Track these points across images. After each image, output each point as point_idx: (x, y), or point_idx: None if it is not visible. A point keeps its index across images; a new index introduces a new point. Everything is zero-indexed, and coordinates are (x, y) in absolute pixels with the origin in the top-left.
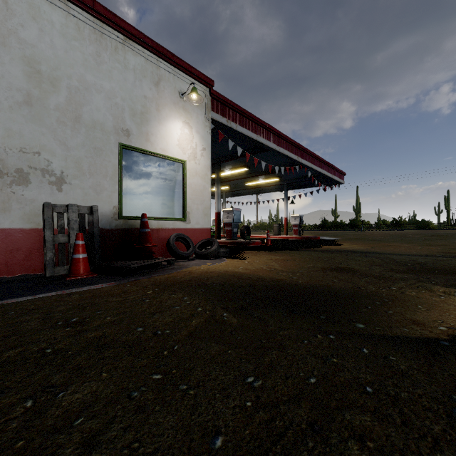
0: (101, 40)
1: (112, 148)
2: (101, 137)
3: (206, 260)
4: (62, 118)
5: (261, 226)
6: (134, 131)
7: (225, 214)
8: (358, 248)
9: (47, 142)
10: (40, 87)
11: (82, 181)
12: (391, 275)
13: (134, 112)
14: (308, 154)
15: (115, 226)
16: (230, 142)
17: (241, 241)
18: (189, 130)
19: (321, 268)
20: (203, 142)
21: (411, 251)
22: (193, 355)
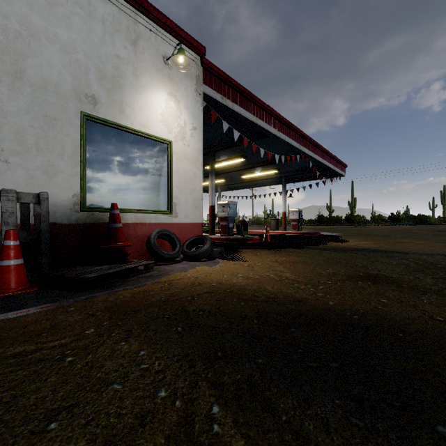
0: None
1: (71, 118)
2: (55, 103)
3: (196, 262)
4: None
5: (257, 221)
6: (102, 98)
7: (220, 208)
8: (370, 245)
9: None
10: None
11: (25, 159)
12: None
13: (102, 74)
14: (310, 142)
15: (75, 220)
16: (225, 124)
17: (237, 238)
18: (176, 104)
19: (347, 275)
20: (193, 120)
21: (435, 249)
22: None
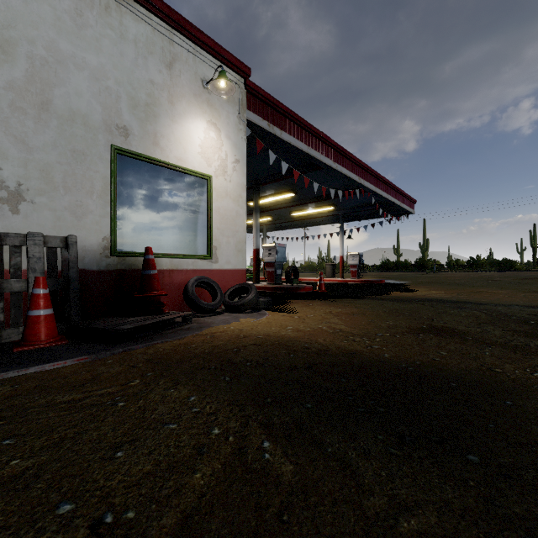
0: None
1: (101, 152)
2: (83, 136)
3: (240, 314)
4: (19, 102)
5: (310, 267)
6: (135, 130)
7: (266, 252)
8: (440, 295)
9: None
10: None
11: (52, 199)
12: (525, 342)
13: (135, 102)
14: (372, 174)
15: (105, 266)
16: (273, 154)
17: (286, 286)
18: (217, 134)
19: (408, 328)
20: (236, 152)
21: (515, 299)
22: None
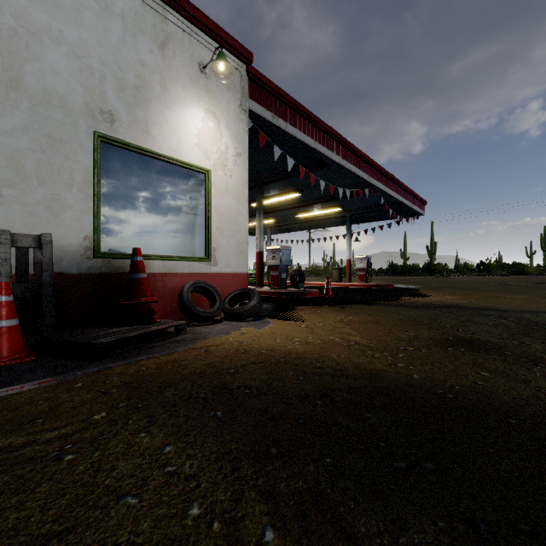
0: None
1: (81, 140)
2: (61, 120)
3: (241, 322)
4: None
5: (315, 271)
6: (122, 115)
7: (270, 254)
8: (457, 301)
9: None
10: None
11: (23, 191)
12: None
13: (122, 84)
14: (382, 173)
15: (87, 269)
16: (277, 149)
17: (291, 291)
18: (216, 124)
19: (432, 339)
20: (237, 144)
21: (539, 305)
22: None
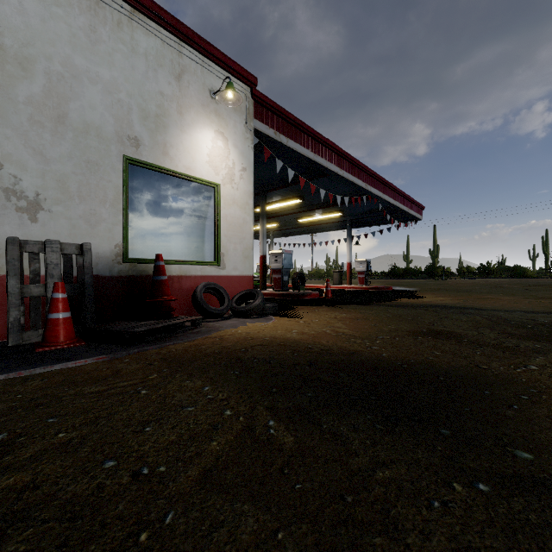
0: (97, 9)
1: (113, 163)
2: (97, 147)
3: (247, 319)
4: (37, 116)
5: (317, 274)
6: (145, 140)
7: (272, 258)
8: (446, 301)
9: (13, 150)
10: (3, 69)
11: (68, 208)
12: (516, 343)
13: (145, 113)
14: (379, 181)
15: (117, 272)
16: (279, 162)
17: (293, 293)
18: (224, 143)
19: (408, 331)
20: (243, 160)
21: (519, 305)
22: (201, 545)
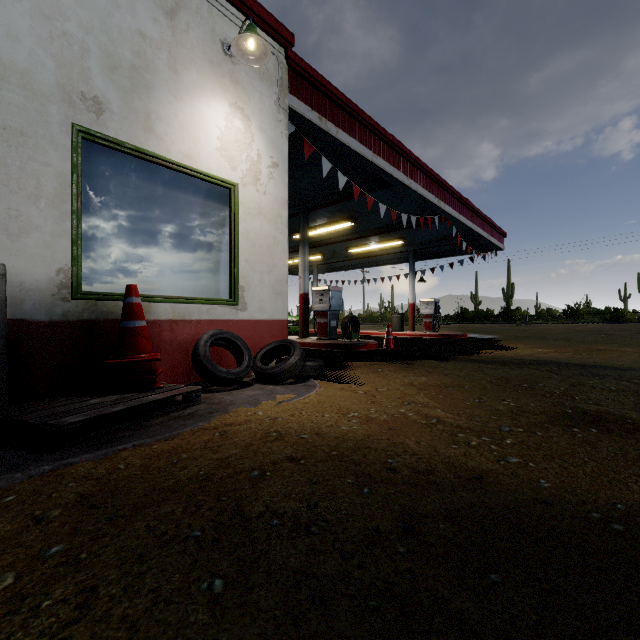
0: None
1: (53, 134)
2: (22, 105)
3: (277, 386)
4: None
5: (370, 318)
6: (113, 104)
7: (316, 297)
8: (552, 355)
9: None
10: None
11: None
12: None
13: (113, 62)
14: (455, 197)
15: (61, 314)
16: (325, 162)
17: (343, 343)
18: (245, 124)
19: (544, 414)
20: (273, 152)
21: None
22: None
